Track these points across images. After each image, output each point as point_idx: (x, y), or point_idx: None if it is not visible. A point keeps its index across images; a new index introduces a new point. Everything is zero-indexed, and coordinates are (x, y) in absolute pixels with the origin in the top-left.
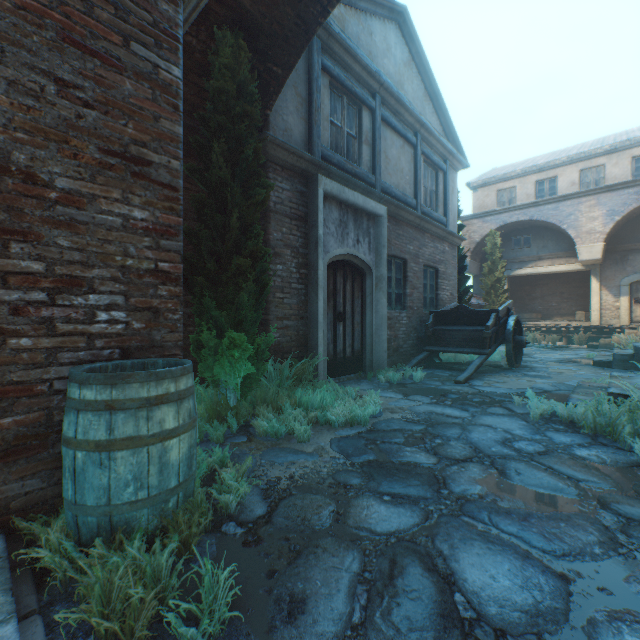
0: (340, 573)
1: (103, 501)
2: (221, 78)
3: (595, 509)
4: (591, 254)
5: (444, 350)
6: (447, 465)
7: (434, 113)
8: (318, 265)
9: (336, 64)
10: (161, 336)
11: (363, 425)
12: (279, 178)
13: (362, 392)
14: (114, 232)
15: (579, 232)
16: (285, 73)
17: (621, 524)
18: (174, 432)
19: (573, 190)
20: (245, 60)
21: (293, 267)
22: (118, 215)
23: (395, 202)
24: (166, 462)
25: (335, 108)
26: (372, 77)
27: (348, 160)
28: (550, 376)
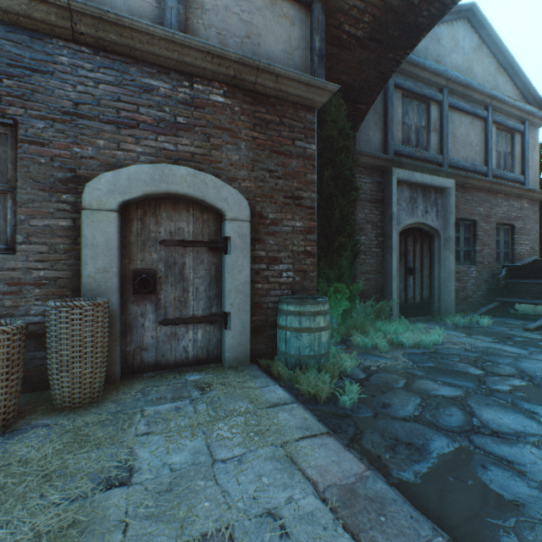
0: (408, 401)
1: (297, 353)
2: (328, 128)
3: None
4: None
5: (517, 301)
6: (490, 376)
7: (508, 81)
8: (392, 234)
9: (406, 78)
10: (307, 284)
11: (427, 349)
12: (362, 176)
13: (429, 330)
14: (288, 234)
15: None
16: (368, 107)
17: None
18: (323, 328)
19: None
20: (342, 112)
21: (372, 237)
22: (290, 226)
23: (462, 174)
24: (320, 341)
25: (406, 111)
26: (439, 77)
27: (417, 149)
28: None
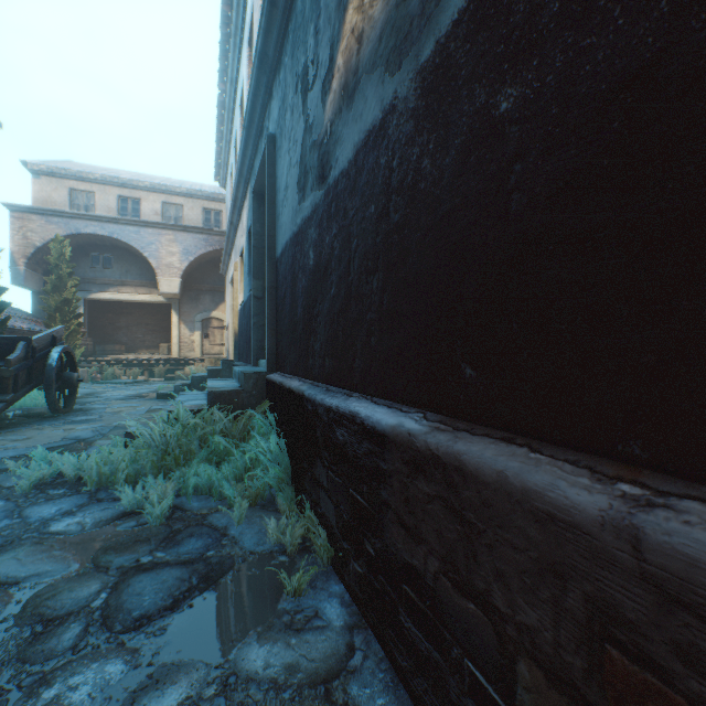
0: None
1: None
2: None
3: (5, 632)
4: (172, 288)
5: None
6: None
7: None
8: None
9: None
10: None
11: None
12: None
13: None
14: None
15: (161, 264)
16: None
17: (32, 639)
18: None
19: (158, 220)
20: None
21: None
22: None
23: None
24: None
25: None
26: None
27: None
28: (104, 418)
